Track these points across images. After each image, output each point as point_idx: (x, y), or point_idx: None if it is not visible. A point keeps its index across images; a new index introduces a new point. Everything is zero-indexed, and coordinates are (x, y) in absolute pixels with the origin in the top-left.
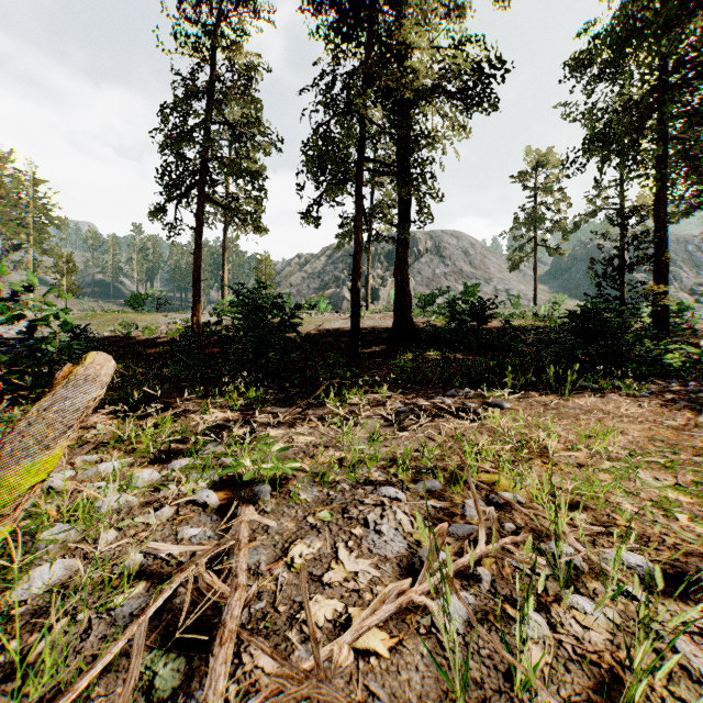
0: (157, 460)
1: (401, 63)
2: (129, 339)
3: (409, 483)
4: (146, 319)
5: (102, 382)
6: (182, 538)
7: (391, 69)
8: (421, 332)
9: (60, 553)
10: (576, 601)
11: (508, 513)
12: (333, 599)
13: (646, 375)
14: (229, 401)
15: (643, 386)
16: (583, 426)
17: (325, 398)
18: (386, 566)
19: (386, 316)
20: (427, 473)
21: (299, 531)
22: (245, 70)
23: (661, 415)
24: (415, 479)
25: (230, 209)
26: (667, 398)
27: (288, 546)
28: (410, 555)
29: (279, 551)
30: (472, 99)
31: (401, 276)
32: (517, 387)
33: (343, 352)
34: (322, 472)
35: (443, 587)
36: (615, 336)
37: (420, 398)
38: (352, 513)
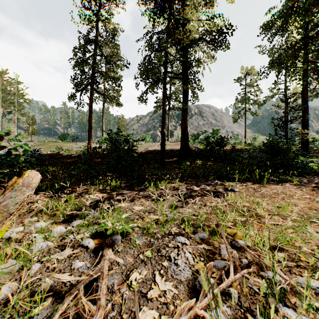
0: (65, 220)
1: (184, 27)
2: (59, 155)
3: (191, 234)
4: (67, 145)
5: (34, 185)
6: (74, 268)
7: (179, 30)
8: (193, 151)
9: (9, 277)
10: (286, 312)
11: (243, 253)
12: (153, 309)
13: (301, 173)
14: (102, 187)
15: (300, 179)
16: (277, 203)
17: (149, 186)
18: (181, 286)
19: (176, 144)
20: (200, 228)
21: (135, 263)
22: (112, 31)
23: (312, 195)
24: (194, 231)
25: (105, 95)
26: (313, 186)
27: (129, 273)
28: (193, 279)
29: (124, 277)
30: (217, 43)
31: (184, 126)
32: (241, 180)
33: (157, 161)
34: (147, 227)
35: (213, 303)
36: (285, 154)
37: (194, 186)
38: (162, 252)
